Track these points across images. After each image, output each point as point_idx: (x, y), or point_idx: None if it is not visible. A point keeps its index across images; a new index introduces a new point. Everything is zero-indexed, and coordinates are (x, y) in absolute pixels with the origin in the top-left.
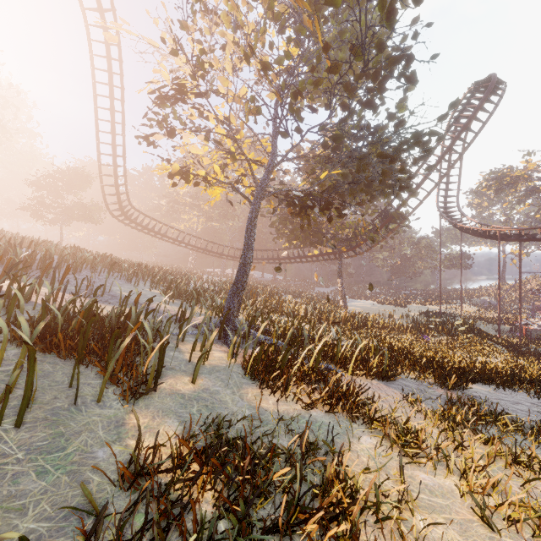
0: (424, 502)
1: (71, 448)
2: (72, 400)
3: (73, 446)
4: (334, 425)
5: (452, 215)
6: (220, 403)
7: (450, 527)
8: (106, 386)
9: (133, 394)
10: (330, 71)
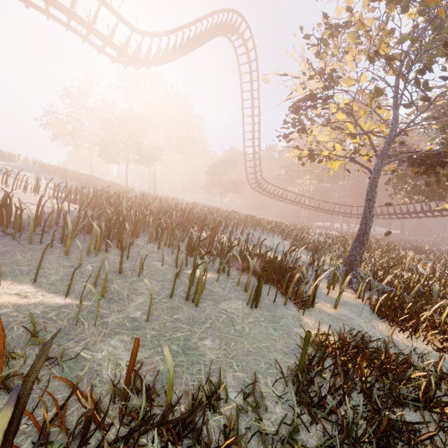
0: None
1: (281, 323)
2: (271, 301)
3: (282, 323)
4: None
5: None
6: (357, 326)
7: None
8: (283, 298)
9: (300, 306)
10: None
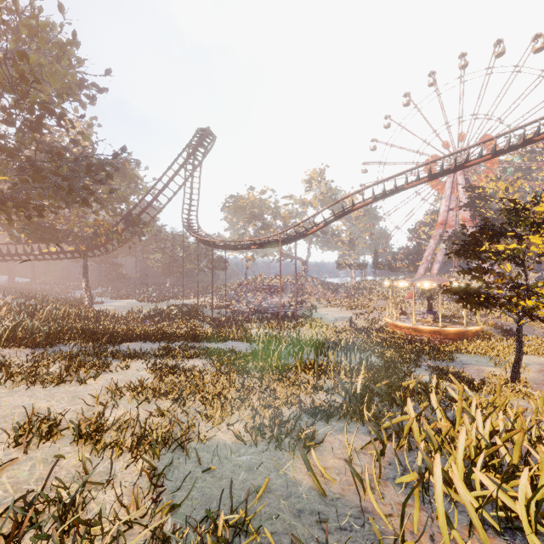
0: None
1: None
2: None
3: None
4: None
5: (192, 226)
6: None
7: None
8: None
9: None
10: None
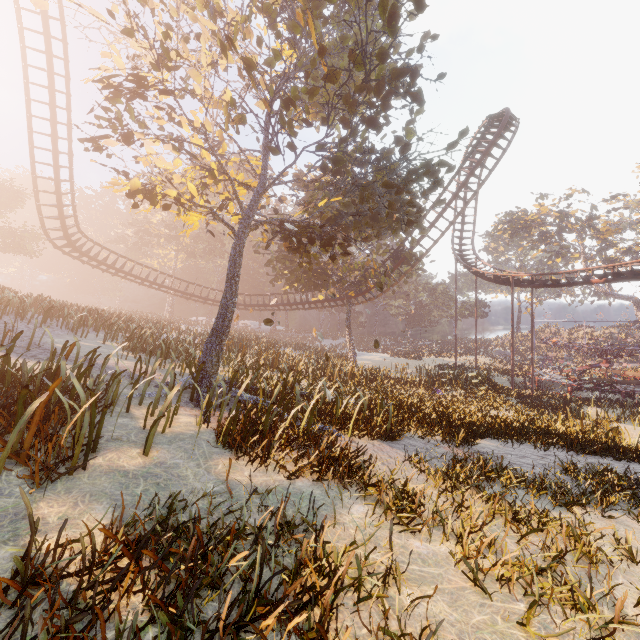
0: (415, 574)
1: None
2: None
3: None
4: (322, 495)
5: (467, 259)
6: (177, 479)
7: (440, 599)
8: (8, 468)
9: (48, 475)
10: (328, 79)
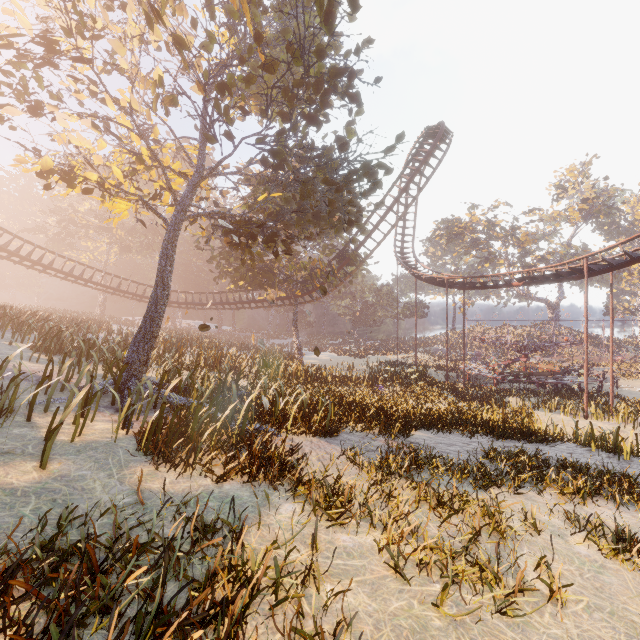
0: (339, 568)
1: None
2: None
3: None
4: (250, 497)
5: (408, 261)
6: (80, 493)
7: (361, 591)
8: None
9: None
10: (265, 69)
